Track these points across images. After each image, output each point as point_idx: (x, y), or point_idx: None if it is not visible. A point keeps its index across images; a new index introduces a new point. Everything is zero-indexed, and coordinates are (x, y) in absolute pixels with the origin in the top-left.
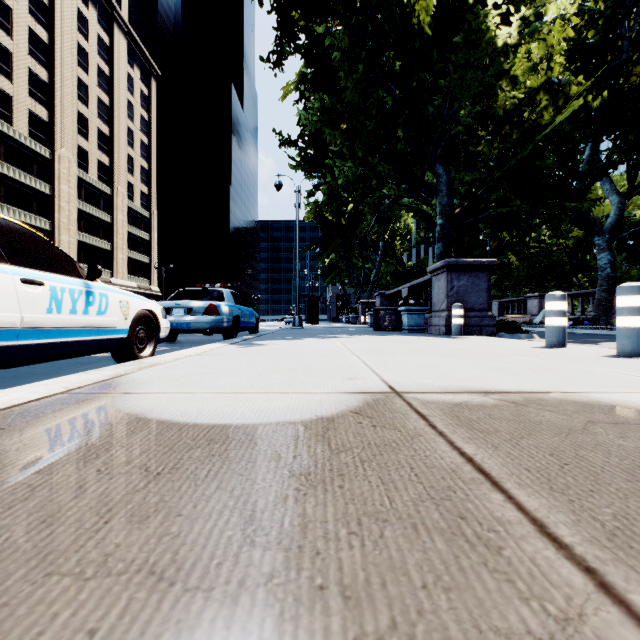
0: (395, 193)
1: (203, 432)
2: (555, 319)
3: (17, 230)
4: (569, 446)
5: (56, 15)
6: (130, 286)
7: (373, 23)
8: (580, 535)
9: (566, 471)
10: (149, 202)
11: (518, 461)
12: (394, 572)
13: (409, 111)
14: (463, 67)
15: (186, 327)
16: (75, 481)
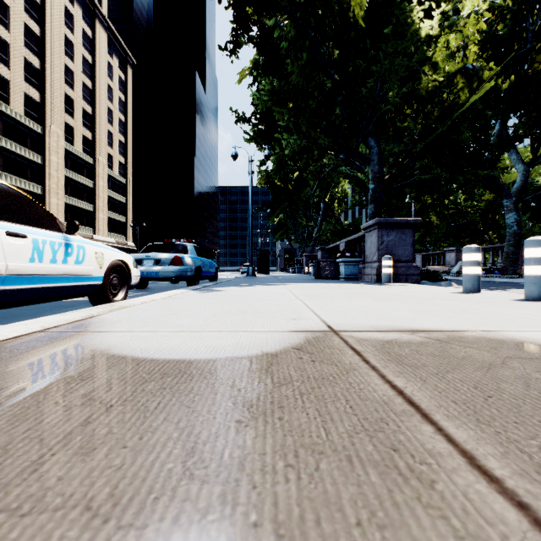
0: (334, 162)
1: (158, 366)
2: (471, 268)
3: (4, 190)
4: (491, 379)
5: (47, 12)
6: (109, 242)
7: (315, 17)
8: (509, 468)
9: (490, 403)
10: (126, 170)
11: (445, 394)
12: (329, 508)
13: (346, 92)
14: (392, 55)
15: (155, 276)
16: (32, 413)
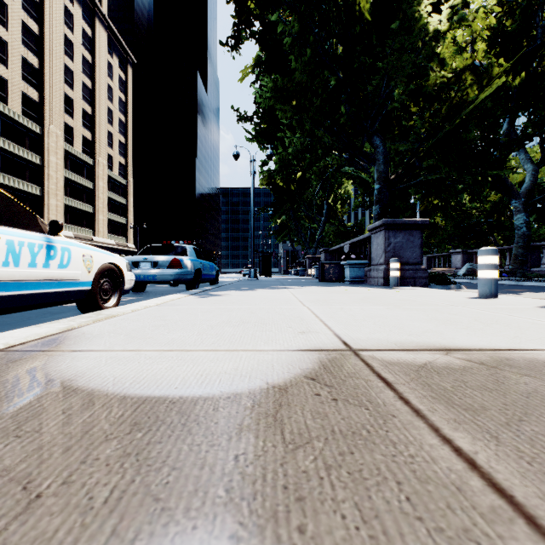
0: (338, 162)
1: (129, 410)
2: (488, 272)
3: None
4: None
5: (45, 10)
6: (109, 243)
7: (319, 12)
8: None
9: None
10: (126, 171)
11: (539, 467)
12: None
13: (350, 89)
14: (398, 51)
15: (152, 279)
16: None
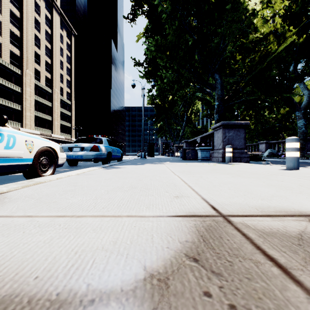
0: (193, 90)
1: None
2: (292, 153)
3: None
4: None
5: (24, 3)
6: (61, 138)
7: None
8: None
9: None
10: (71, 97)
11: None
12: None
13: (201, 45)
14: (229, 22)
15: (80, 158)
16: None
